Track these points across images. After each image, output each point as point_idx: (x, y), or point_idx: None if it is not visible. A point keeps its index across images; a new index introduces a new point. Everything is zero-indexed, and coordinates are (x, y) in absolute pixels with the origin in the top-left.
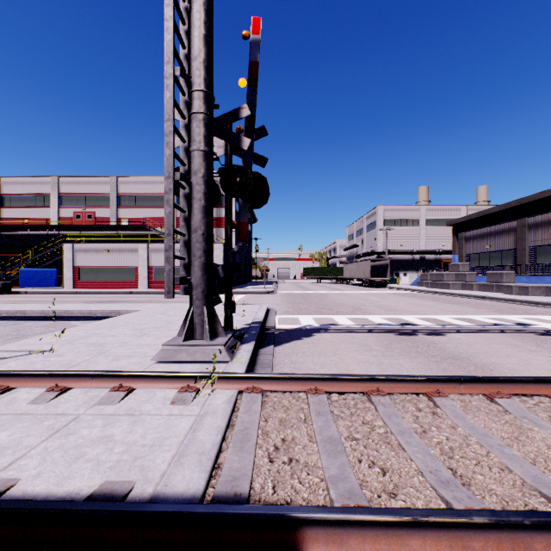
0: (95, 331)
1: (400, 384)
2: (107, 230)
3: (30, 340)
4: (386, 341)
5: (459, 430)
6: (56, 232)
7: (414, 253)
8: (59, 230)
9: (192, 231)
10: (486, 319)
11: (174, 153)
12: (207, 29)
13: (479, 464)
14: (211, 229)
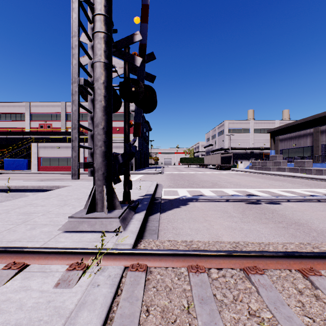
0: (32, 201)
1: (274, 260)
2: (59, 135)
3: None
4: (241, 209)
5: None
6: (28, 136)
7: (247, 149)
8: (30, 135)
9: (94, 126)
10: (303, 191)
11: (79, 63)
12: None
13: None
14: (110, 125)
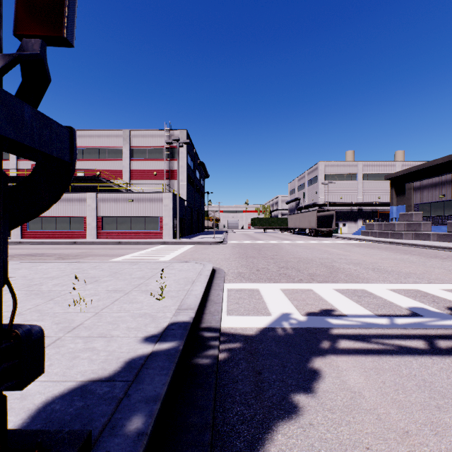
0: None
1: None
2: None
3: None
4: None
5: None
6: (14, 183)
7: (353, 205)
8: (17, 181)
9: None
10: None
11: None
12: None
13: None
14: None
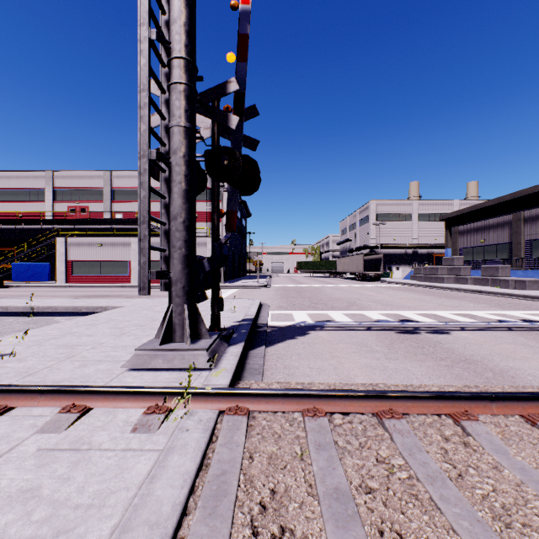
0: (72, 329)
1: (418, 402)
2: (101, 224)
3: None
4: (388, 340)
5: (506, 473)
6: (50, 226)
7: (407, 247)
8: (53, 224)
9: (171, 218)
10: (489, 315)
11: (149, 129)
12: None
13: None
14: (193, 216)
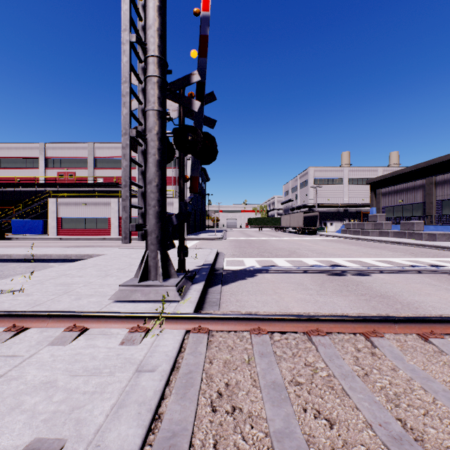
0: (66, 272)
1: (338, 324)
2: (85, 187)
3: (6, 280)
4: (320, 281)
5: (400, 372)
6: (43, 188)
7: (339, 206)
8: (46, 187)
9: (147, 182)
10: (404, 261)
11: (130, 112)
12: (161, 1)
13: (428, 414)
14: (164, 181)
